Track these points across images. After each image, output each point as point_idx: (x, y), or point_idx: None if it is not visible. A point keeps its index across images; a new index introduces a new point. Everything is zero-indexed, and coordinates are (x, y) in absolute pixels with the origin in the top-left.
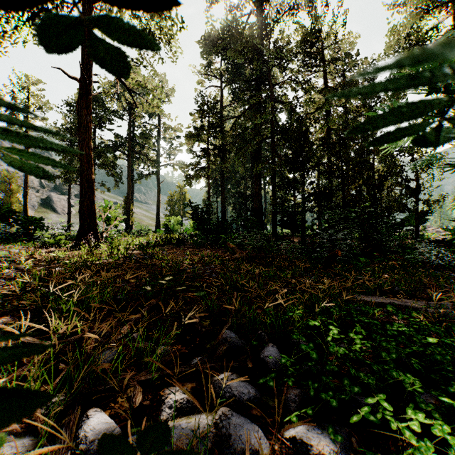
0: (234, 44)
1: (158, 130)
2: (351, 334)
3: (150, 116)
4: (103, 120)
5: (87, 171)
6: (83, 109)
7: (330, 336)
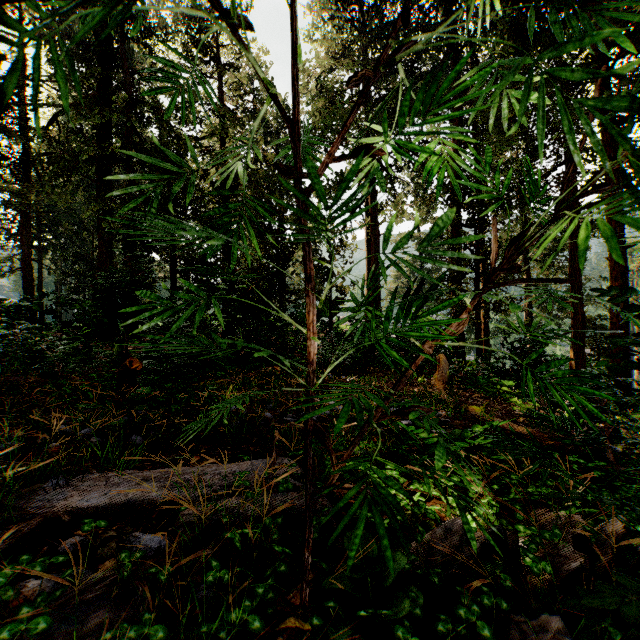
0: None
1: None
2: None
3: None
4: None
5: None
6: None
7: None
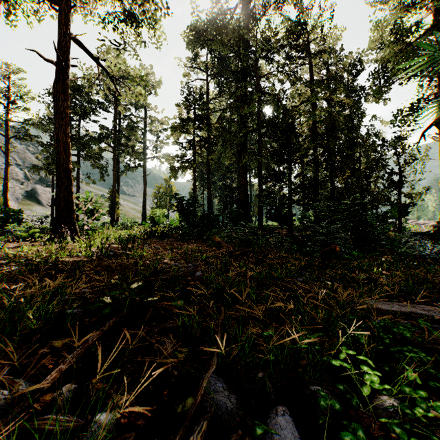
0: (220, 36)
1: (144, 123)
2: (406, 389)
3: (136, 108)
4: (87, 111)
5: (63, 160)
6: (59, 94)
7: (368, 386)
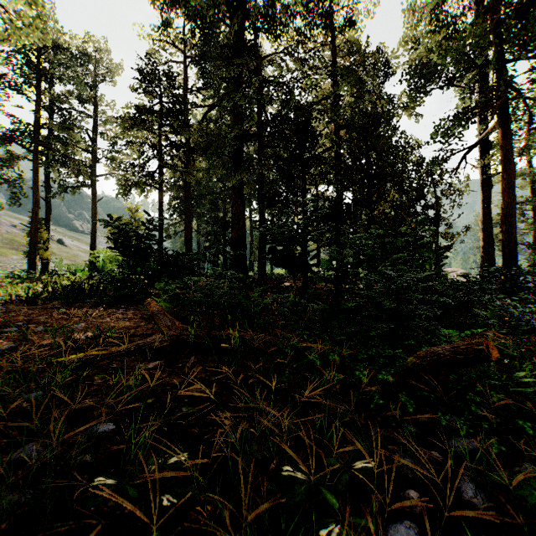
0: None
1: (93, 123)
2: None
3: (79, 99)
4: None
5: None
6: None
7: None
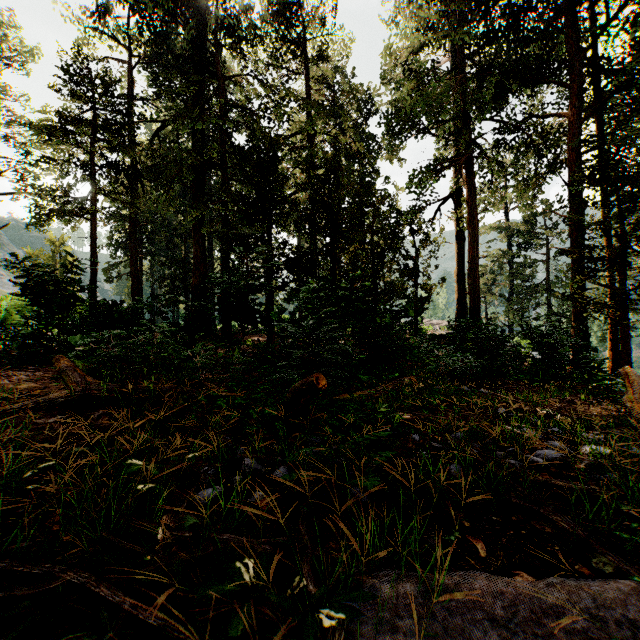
0: None
1: None
2: None
3: None
4: None
5: None
6: None
7: None
